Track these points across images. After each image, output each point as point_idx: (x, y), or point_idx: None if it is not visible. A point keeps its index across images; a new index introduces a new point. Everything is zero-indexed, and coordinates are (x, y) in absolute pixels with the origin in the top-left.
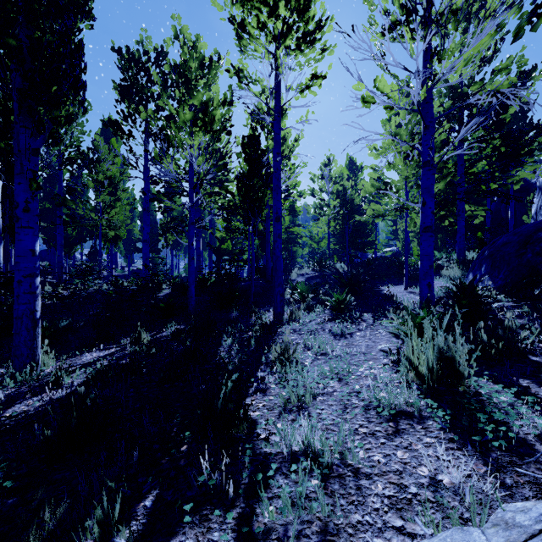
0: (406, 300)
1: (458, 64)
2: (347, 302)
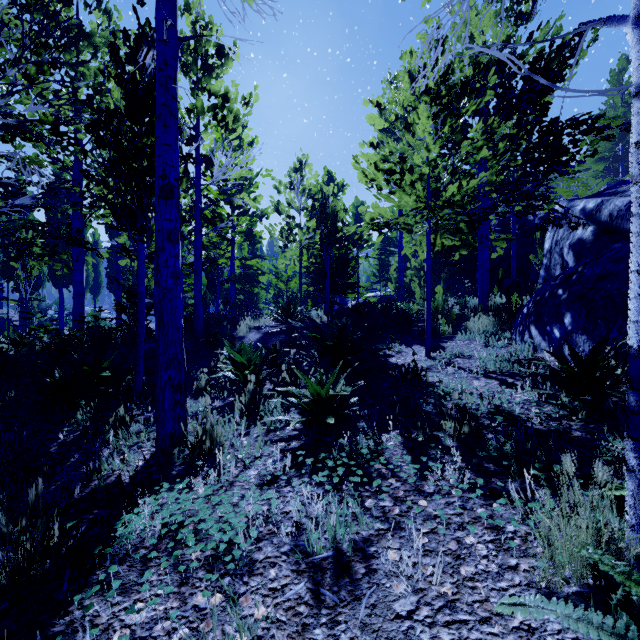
0: (445, 381)
1: (487, 17)
2: (339, 401)
